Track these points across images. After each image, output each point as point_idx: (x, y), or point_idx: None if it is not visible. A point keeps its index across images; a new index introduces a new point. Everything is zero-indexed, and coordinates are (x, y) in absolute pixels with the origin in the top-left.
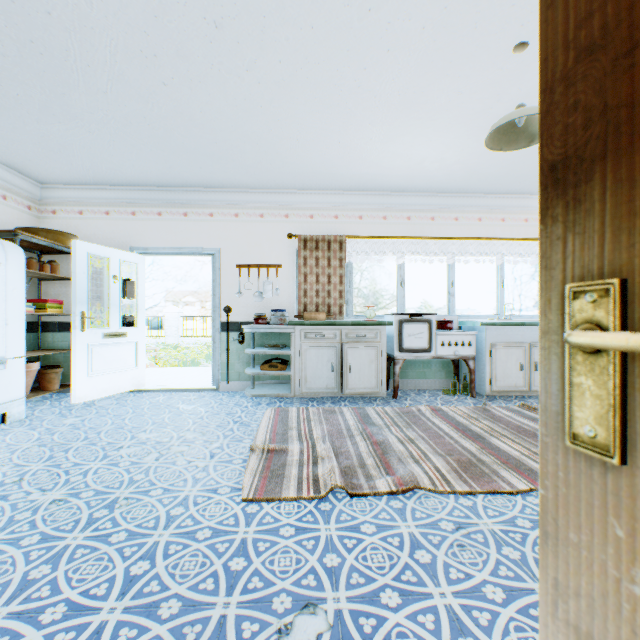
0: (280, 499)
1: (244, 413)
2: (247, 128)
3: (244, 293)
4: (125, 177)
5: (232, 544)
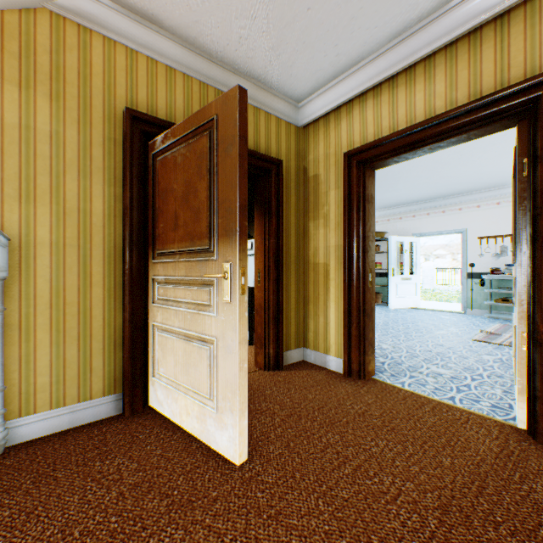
0: (489, 342)
1: (480, 323)
2: (480, 171)
3: (483, 254)
4: (410, 201)
5: (465, 344)
